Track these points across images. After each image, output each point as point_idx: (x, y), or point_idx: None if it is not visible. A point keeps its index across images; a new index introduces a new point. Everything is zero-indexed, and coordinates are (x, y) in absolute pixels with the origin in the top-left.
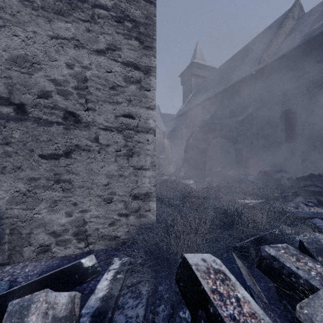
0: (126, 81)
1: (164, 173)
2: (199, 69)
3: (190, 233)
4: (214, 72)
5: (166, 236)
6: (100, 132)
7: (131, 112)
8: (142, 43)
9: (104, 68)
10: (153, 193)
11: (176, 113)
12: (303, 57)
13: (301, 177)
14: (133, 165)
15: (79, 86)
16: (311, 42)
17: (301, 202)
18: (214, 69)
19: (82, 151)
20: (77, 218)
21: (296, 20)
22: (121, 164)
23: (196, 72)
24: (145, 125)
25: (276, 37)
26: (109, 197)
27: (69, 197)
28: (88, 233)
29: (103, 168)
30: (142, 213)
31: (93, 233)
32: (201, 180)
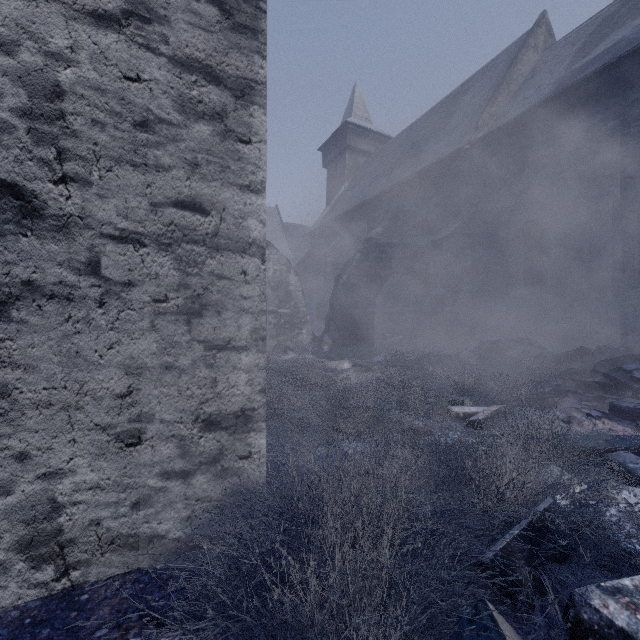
0: (185, 111)
1: (289, 347)
2: (359, 137)
3: (359, 537)
4: (388, 144)
5: (292, 554)
6: (104, 248)
7: (198, 197)
8: (229, 14)
9: (118, 68)
10: (259, 409)
11: (314, 224)
12: (557, 120)
13: (562, 354)
14: (205, 338)
15: (37, 109)
16: (573, 92)
17: (574, 408)
18: (388, 140)
19: (46, 301)
20: (31, 497)
21: (541, 53)
22: (169, 336)
23: (353, 143)
24: (238, 234)
25: (506, 81)
26: (134, 428)
27: (1, 438)
28: (65, 537)
29: (114, 348)
30: (228, 464)
31: (83, 536)
32: (365, 362)
